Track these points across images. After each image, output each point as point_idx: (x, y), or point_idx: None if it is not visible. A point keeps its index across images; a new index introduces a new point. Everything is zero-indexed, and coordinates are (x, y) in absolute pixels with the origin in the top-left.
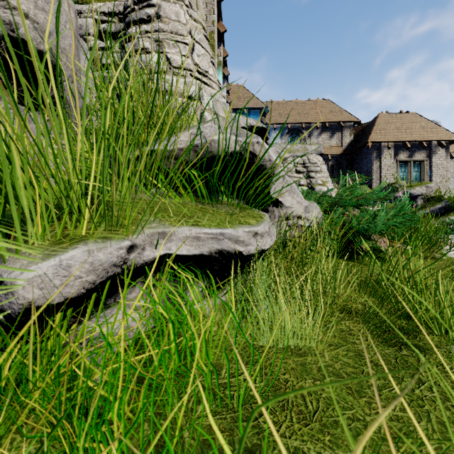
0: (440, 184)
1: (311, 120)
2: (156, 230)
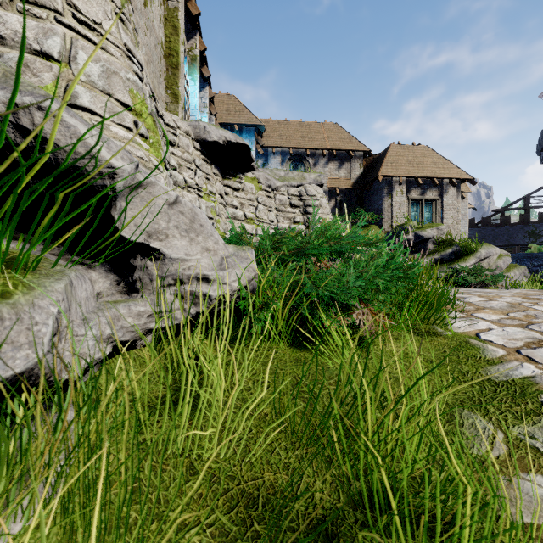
0: (452, 226)
1: (317, 146)
2: None
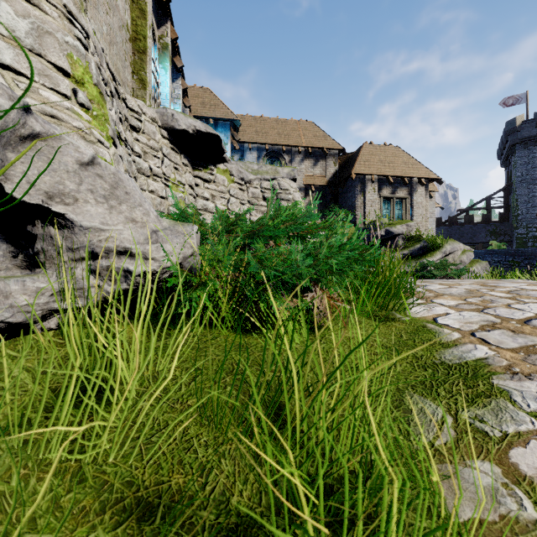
0: (420, 223)
1: (293, 143)
2: None
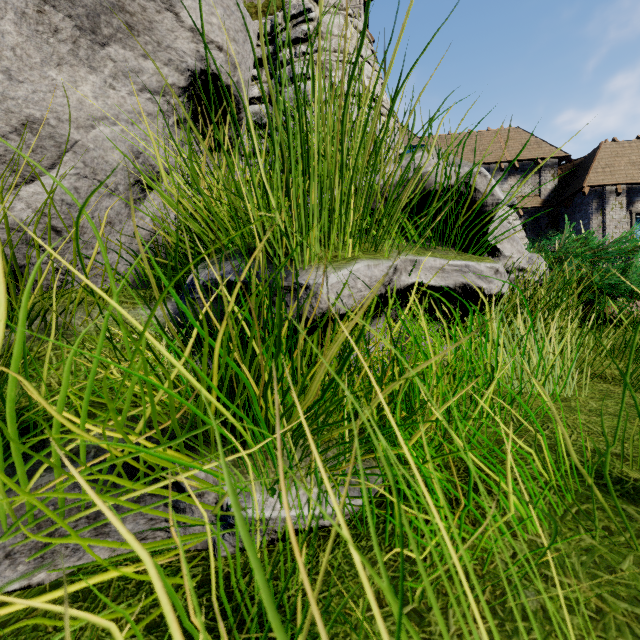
0: None
1: (492, 160)
2: (407, 257)
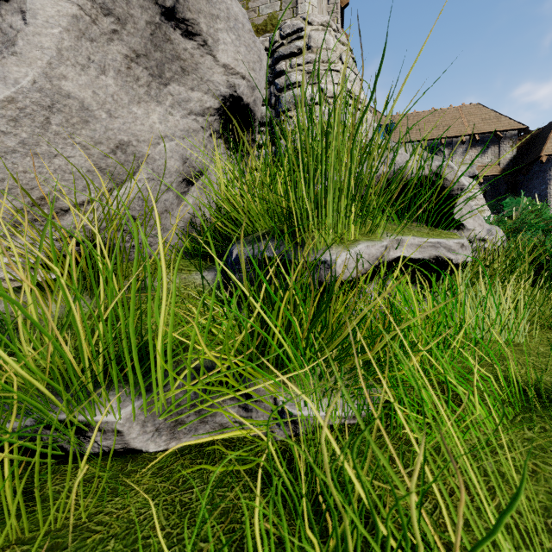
0: None
1: (454, 134)
2: (393, 237)
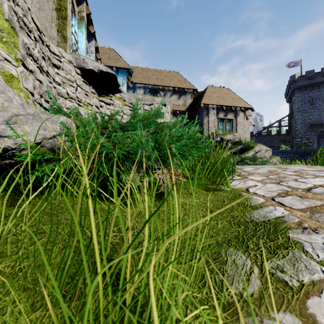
0: (241, 134)
1: (166, 85)
2: None
